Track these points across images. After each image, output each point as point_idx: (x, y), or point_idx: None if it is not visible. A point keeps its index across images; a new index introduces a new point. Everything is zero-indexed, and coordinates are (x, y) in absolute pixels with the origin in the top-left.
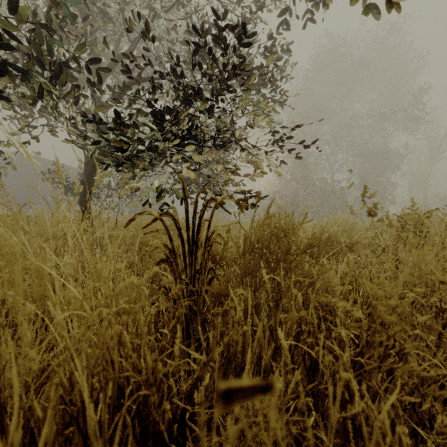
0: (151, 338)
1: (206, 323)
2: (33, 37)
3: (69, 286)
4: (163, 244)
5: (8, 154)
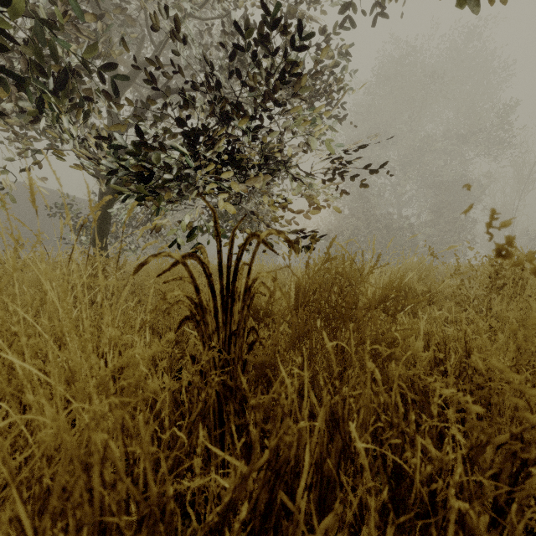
0: (156, 449)
1: (245, 402)
2: (31, 36)
3: (29, 367)
4: (187, 296)
5: (3, 182)
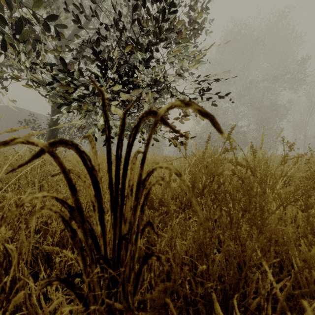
0: None
1: None
2: None
3: None
4: (59, 196)
5: None
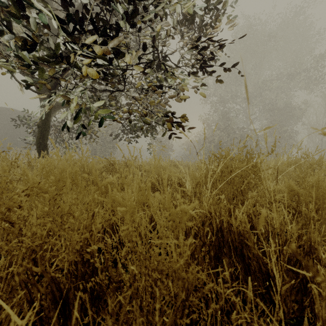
0: None
1: None
2: None
3: None
4: None
5: None
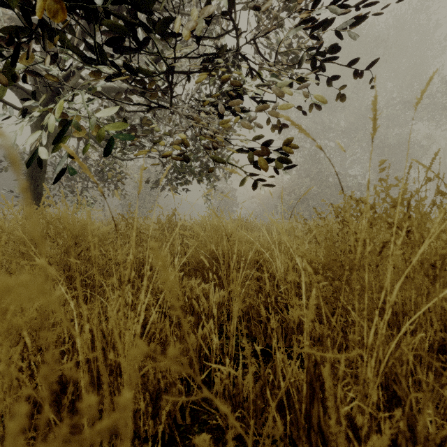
0: None
1: None
2: None
3: None
4: None
5: None
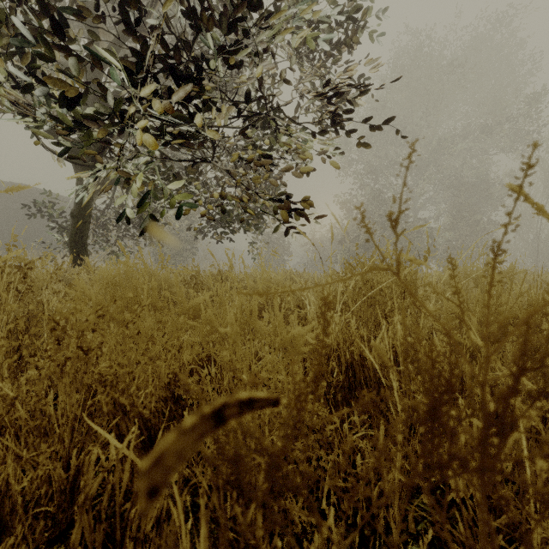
0: None
1: None
2: None
3: None
4: None
5: None
